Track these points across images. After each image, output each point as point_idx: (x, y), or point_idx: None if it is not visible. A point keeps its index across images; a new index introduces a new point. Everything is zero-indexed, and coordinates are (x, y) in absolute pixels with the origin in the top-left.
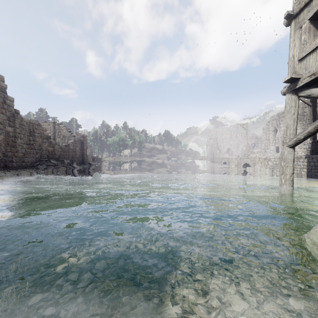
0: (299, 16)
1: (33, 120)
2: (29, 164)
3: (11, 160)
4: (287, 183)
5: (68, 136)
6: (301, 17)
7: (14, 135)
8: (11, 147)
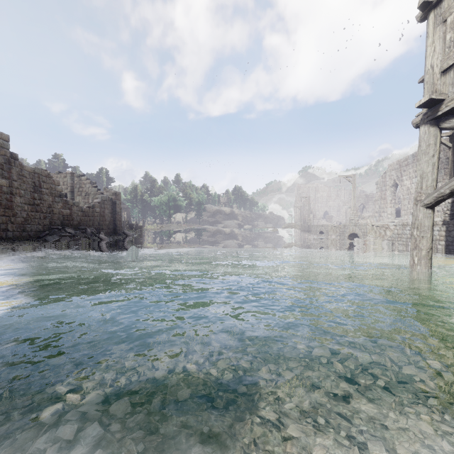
0: (442, 4)
1: (39, 169)
2: (32, 234)
3: (5, 228)
4: (423, 263)
5: (93, 194)
6: (445, 5)
7: (10, 191)
8: (5, 208)
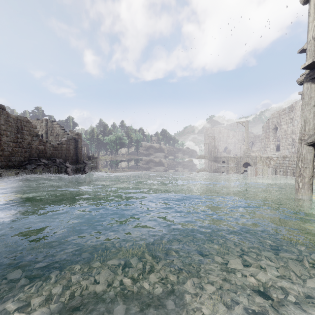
0: None
1: (21, 116)
2: (16, 163)
3: None
4: (306, 187)
5: (61, 134)
6: None
7: None
8: None
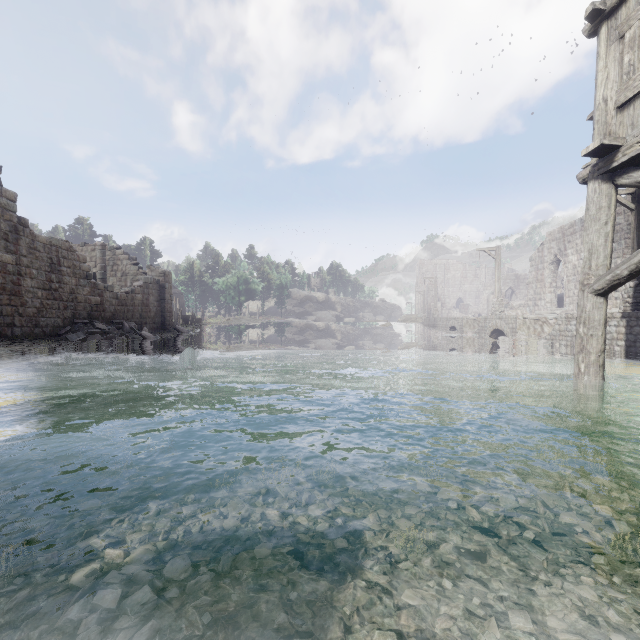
0: (619, 14)
1: (57, 240)
2: (48, 330)
3: (10, 323)
4: (592, 372)
5: (132, 274)
6: (622, 15)
7: (17, 271)
8: (10, 295)
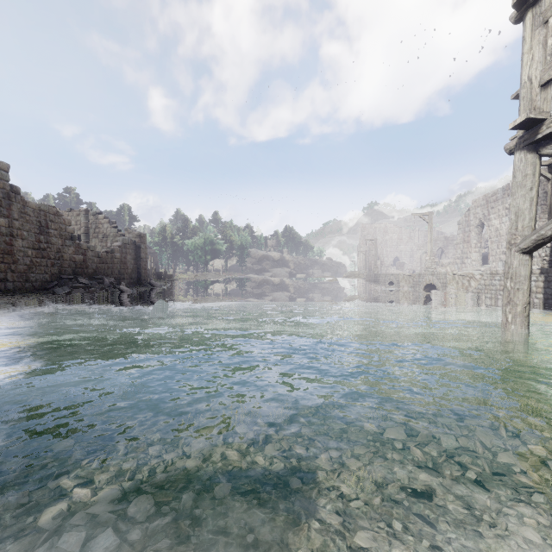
0: (542, 2)
1: (45, 205)
2: (38, 285)
3: (3, 278)
4: (519, 322)
5: (112, 236)
6: (546, 2)
7: (10, 233)
8: (3, 254)
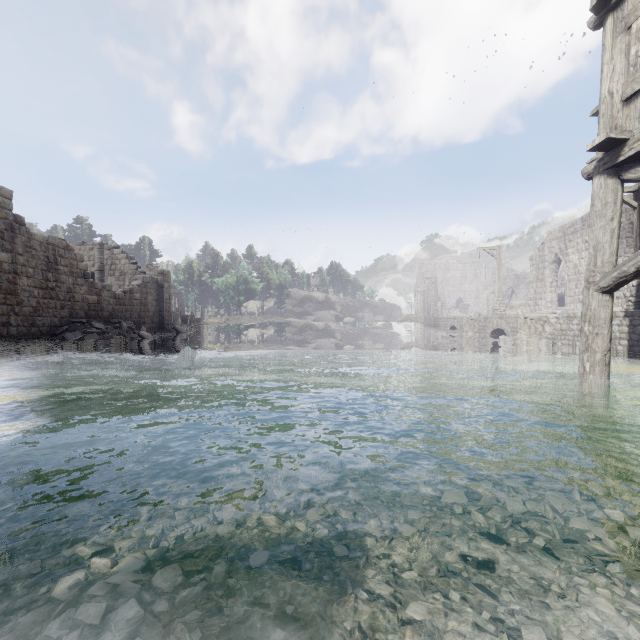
0: (625, 5)
1: (54, 238)
2: (45, 330)
3: (6, 322)
4: (598, 371)
5: (131, 273)
6: (628, 5)
7: (13, 270)
8: (6, 294)
